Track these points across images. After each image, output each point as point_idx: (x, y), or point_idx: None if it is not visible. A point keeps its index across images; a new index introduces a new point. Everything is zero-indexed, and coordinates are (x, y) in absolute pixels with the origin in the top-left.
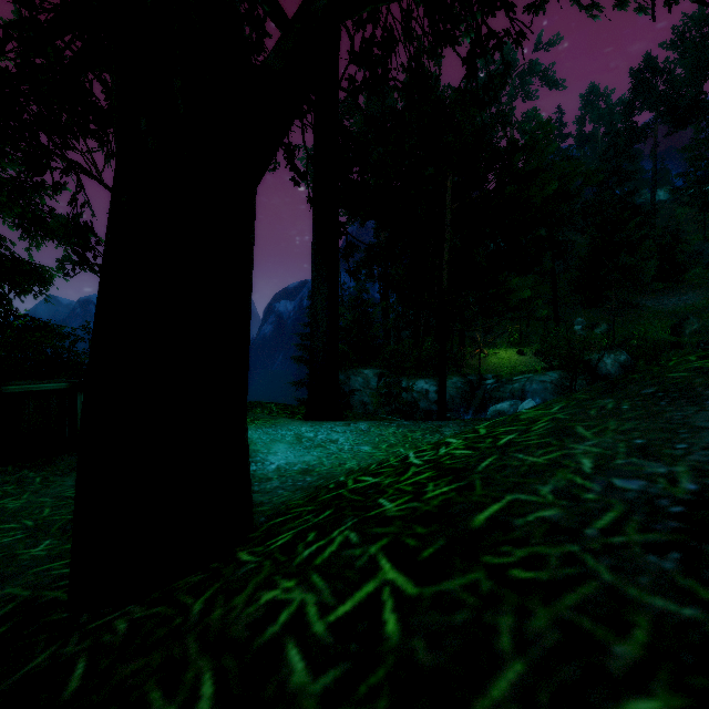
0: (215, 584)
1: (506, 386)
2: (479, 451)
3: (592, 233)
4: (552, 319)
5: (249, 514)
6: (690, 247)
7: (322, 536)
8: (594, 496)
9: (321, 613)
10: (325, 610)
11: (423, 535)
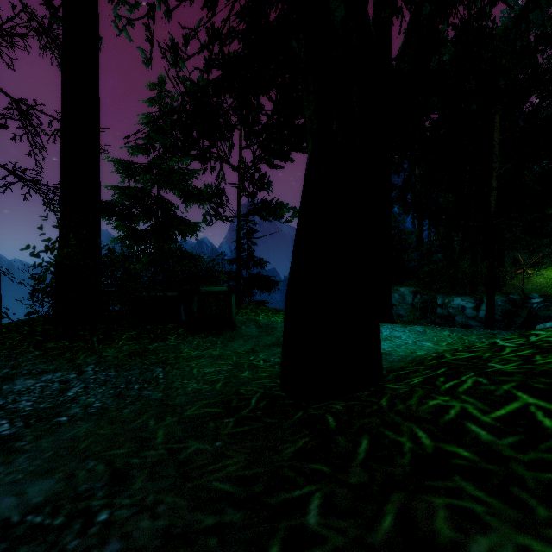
0: (385, 395)
1: None
2: None
3: None
4: None
5: (381, 365)
6: None
7: (453, 379)
8: None
9: (482, 413)
10: (484, 412)
11: (549, 383)
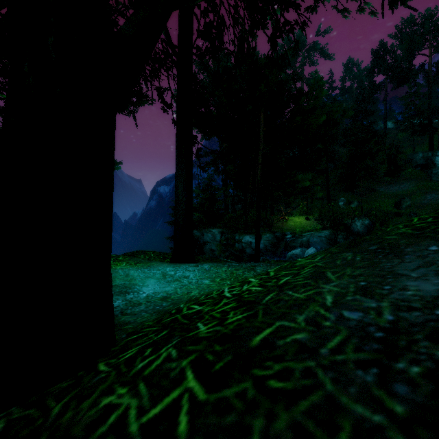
0: (74, 390)
1: (298, 239)
2: (266, 288)
3: (349, 146)
4: (326, 198)
5: (112, 334)
6: (406, 156)
7: (155, 352)
8: (330, 324)
9: (138, 415)
10: (141, 413)
11: (219, 352)
